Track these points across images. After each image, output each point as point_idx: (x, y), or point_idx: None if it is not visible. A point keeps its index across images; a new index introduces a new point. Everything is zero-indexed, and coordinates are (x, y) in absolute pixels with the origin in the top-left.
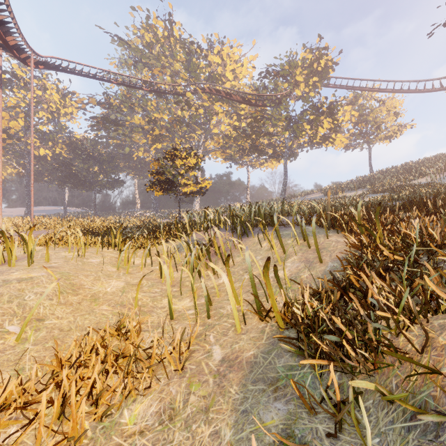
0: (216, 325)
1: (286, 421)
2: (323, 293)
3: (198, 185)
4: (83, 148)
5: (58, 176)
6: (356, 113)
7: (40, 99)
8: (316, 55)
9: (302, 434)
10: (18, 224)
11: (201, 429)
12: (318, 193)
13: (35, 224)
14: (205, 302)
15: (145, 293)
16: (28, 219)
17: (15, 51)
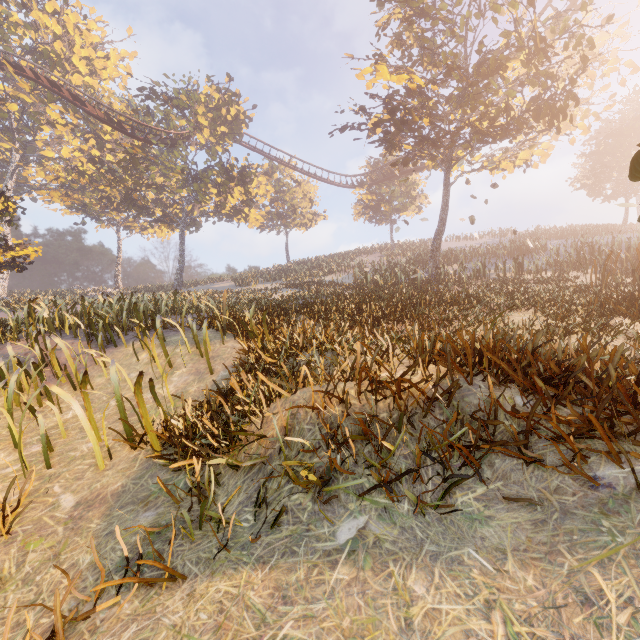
0: (64, 473)
1: (154, 521)
2: (204, 402)
3: (8, 252)
4: None
5: None
6: (272, 189)
7: None
8: (225, 97)
9: (168, 522)
10: None
11: (50, 574)
12: (228, 281)
13: None
14: (44, 447)
15: None
16: None
17: None
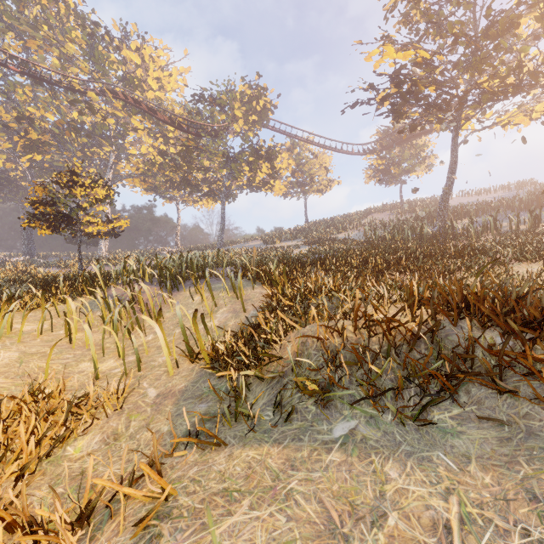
0: (148, 375)
1: (206, 410)
2: (239, 332)
3: (109, 224)
4: None
5: None
6: (293, 162)
7: None
8: (255, 92)
9: (215, 411)
10: None
11: (144, 435)
12: (258, 240)
13: None
14: (137, 356)
15: (54, 361)
16: None
17: None
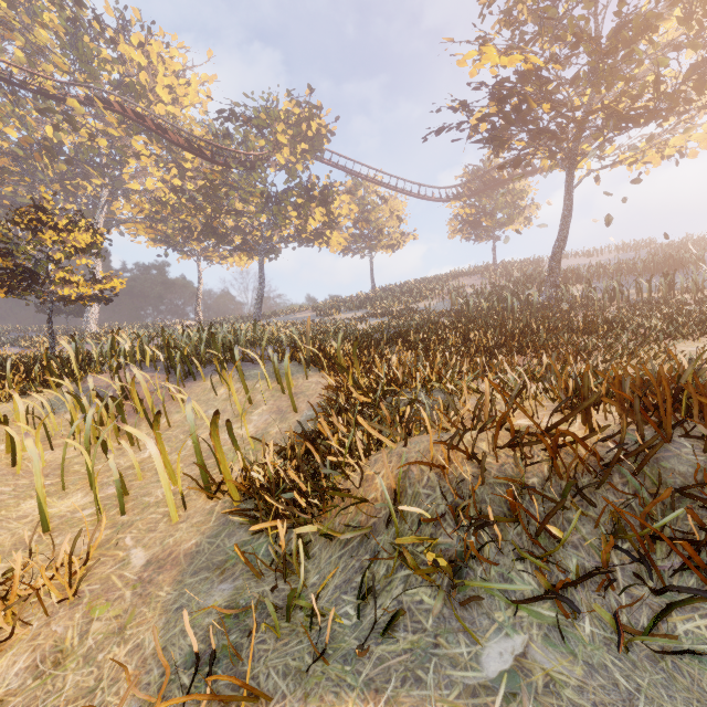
0: (136, 522)
1: (231, 597)
2: (288, 448)
3: (96, 285)
4: None
5: None
6: (356, 208)
7: None
8: (305, 112)
9: (248, 601)
10: None
11: (112, 654)
12: (309, 311)
13: None
14: (117, 490)
15: None
16: None
17: None
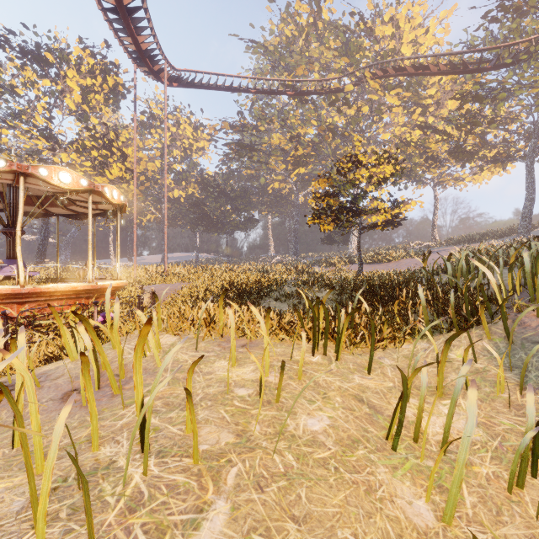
0: None
1: None
2: None
3: (393, 211)
4: (214, 184)
5: (191, 219)
6: None
7: (174, 136)
8: None
9: None
10: (152, 274)
11: None
12: None
13: (169, 274)
14: None
15: None
16: (162, 268)
17: (148, 60)
